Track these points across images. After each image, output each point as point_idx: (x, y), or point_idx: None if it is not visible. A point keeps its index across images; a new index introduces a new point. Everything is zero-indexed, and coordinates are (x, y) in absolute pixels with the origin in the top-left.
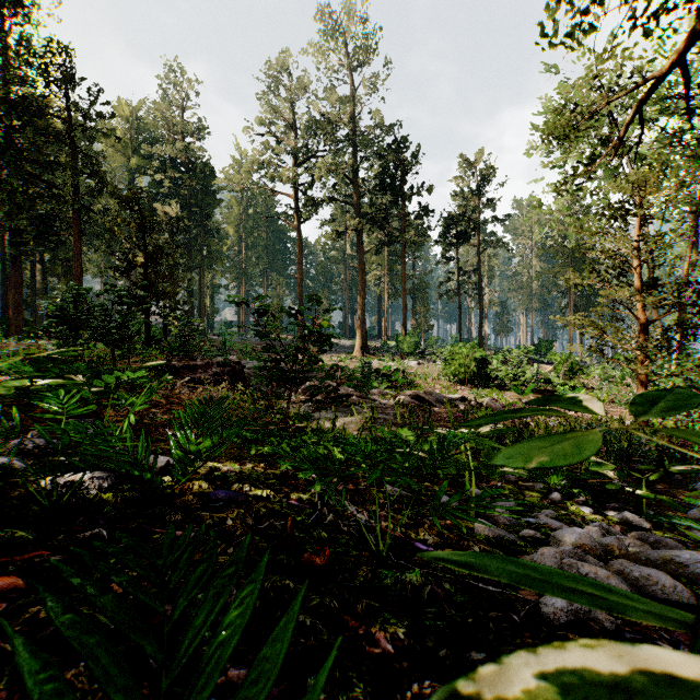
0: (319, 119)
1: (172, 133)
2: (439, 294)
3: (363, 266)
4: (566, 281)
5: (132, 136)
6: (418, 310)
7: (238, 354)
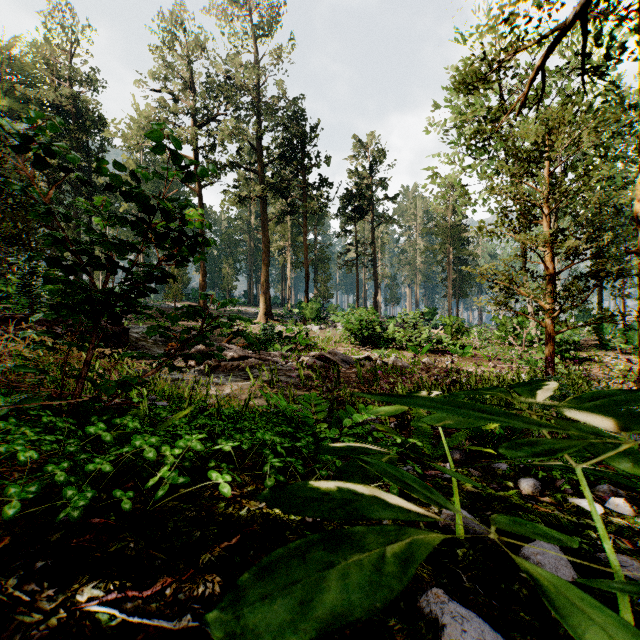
0: (222, 83)
1: (54, 78)
2: (339, 264)
3: (267, 233)
4: (479, 228)
5: (4, 75)
6: (319, 279)
7: (132, 320)
